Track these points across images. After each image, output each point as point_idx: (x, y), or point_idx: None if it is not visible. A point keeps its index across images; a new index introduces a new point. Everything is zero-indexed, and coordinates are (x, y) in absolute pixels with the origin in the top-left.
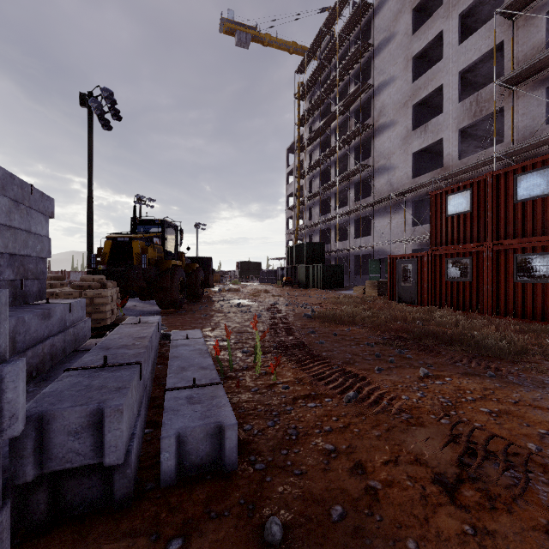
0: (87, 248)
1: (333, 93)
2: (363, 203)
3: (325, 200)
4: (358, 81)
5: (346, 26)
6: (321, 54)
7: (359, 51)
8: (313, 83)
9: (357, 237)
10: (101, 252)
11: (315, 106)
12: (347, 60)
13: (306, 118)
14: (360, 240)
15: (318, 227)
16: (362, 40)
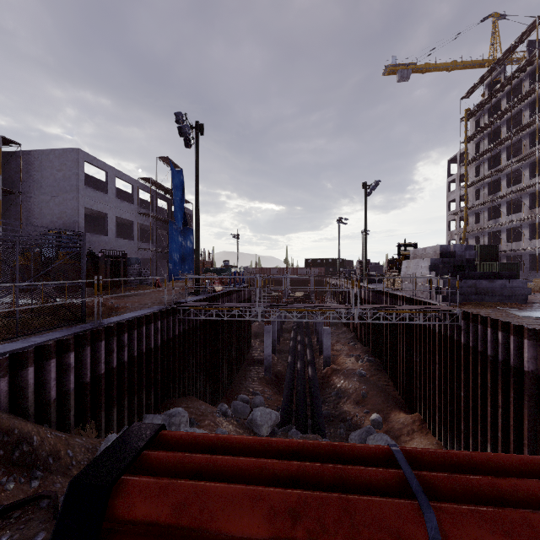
0: (364, 257)
1: (504, 117)
2: (539, 211)
3: (494, 205)
4: (534, 106)
5: (520, 67)
6: (490, 82)
7: (535, 87)
8: (481, 108)
9: (532, 239)
10: (399, 261)
11: (483, 128)
12: (522, 95)
13: (473, 137)
14: (537, 243)
15: (486, 230)
16: (539, 81)
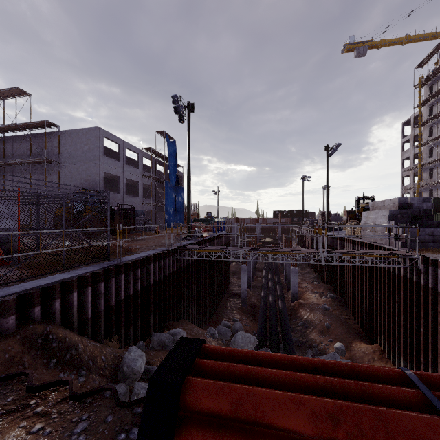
0: (326, 209)
1: None
2: None
3: None
4: None
5: None
6: None
7: None
8: (434, 75)
9: None
10: (358, 212)
11: (437, 93)
12: None
13: (426, 102)
14: None
15: None
16: None
